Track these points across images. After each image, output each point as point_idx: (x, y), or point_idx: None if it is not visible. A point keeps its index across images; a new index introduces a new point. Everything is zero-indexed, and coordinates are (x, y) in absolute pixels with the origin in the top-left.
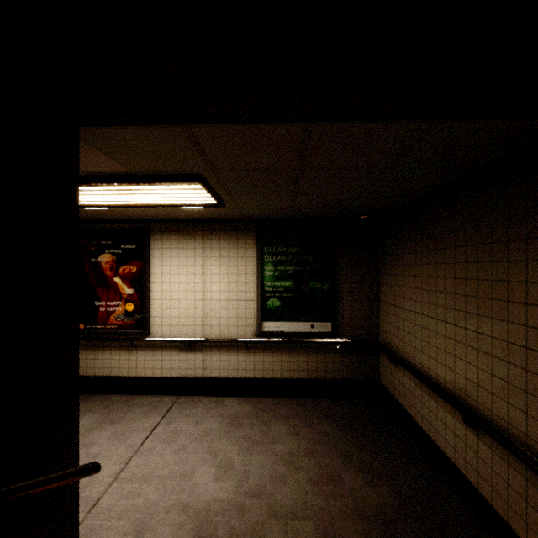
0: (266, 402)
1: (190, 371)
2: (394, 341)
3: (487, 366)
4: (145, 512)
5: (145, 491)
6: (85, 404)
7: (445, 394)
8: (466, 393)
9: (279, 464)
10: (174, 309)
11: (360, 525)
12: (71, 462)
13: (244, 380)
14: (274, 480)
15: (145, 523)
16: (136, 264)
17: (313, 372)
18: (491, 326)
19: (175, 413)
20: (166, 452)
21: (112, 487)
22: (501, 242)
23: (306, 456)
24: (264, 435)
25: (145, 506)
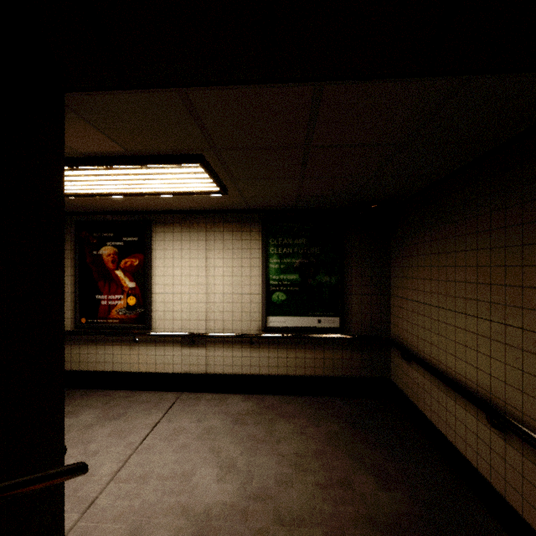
0: (272, 399)
1: (193, 366)
2: (407, 337)
3: (517, 361)
4: (142, 514)
5: (143, 491)
6: (86, 400)
7: (467, 393)
8: (491, 392)
9: (285, 465)
10: (176, 303)
11: (373, 534)
12: (55, 462)
13: (248, 376)
14: (279, 482)
15: (142, 526)
16: (138, 257)
17: (321, 369)
18: (521, 317)
19: (177, 409)
20: (166, 451)
21: (109, 486)
22: (534, 222)
23: (313, 457)
24: (269, 434)
25: (142, 508)
